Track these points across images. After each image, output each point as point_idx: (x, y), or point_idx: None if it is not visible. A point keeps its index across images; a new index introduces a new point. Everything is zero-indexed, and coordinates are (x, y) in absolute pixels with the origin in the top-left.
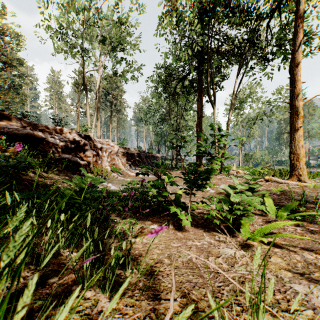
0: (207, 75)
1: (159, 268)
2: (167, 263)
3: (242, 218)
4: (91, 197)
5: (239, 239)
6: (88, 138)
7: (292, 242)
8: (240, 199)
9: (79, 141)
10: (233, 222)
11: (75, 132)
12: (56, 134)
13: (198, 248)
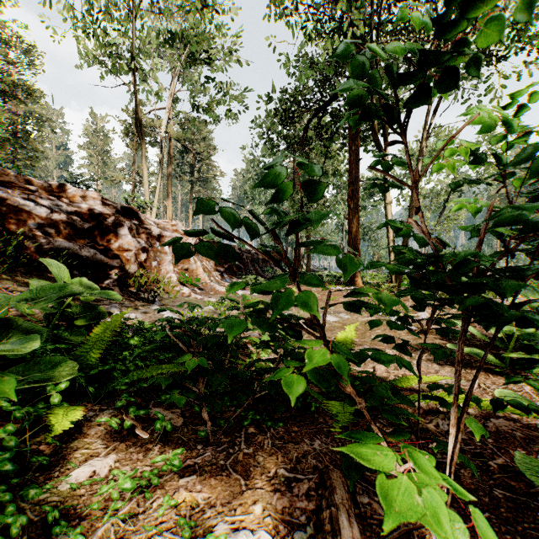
0: None
1: None
2: None
3: None
4: None
5: None
6: (131, 215)
7: None
8: None
9: (103, 215)
10: None
11: (96, 197)
12: (44, 195)
13: None
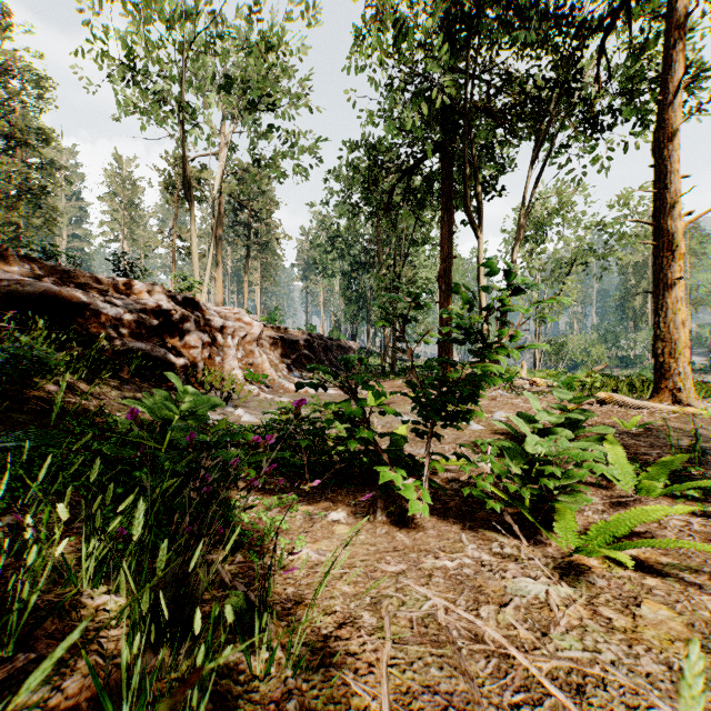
0: (464, 163)
1: (347, 644)
2: (369, 625)
3: (557, 496)
4: (179, 445)
5: (551, 551)
6: (193, 306)
7: (687, 559)
8: (553, 450)
9: (171, 311)
10: (532, 504)
11: (161, 291)
12: (116, 294)
13: (451, 578)
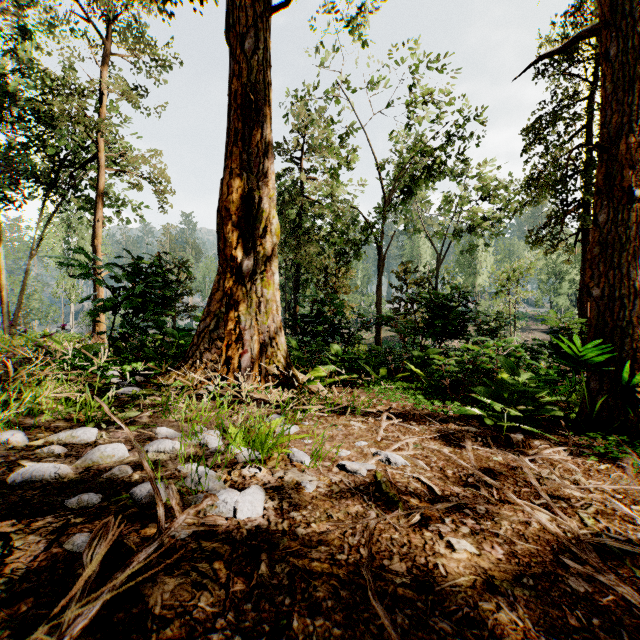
0: None
1: None
2: None
3: None
4: None
5: None
6: None
7: None
8: None
9: None
10: None
11: None
12: None
13: None
